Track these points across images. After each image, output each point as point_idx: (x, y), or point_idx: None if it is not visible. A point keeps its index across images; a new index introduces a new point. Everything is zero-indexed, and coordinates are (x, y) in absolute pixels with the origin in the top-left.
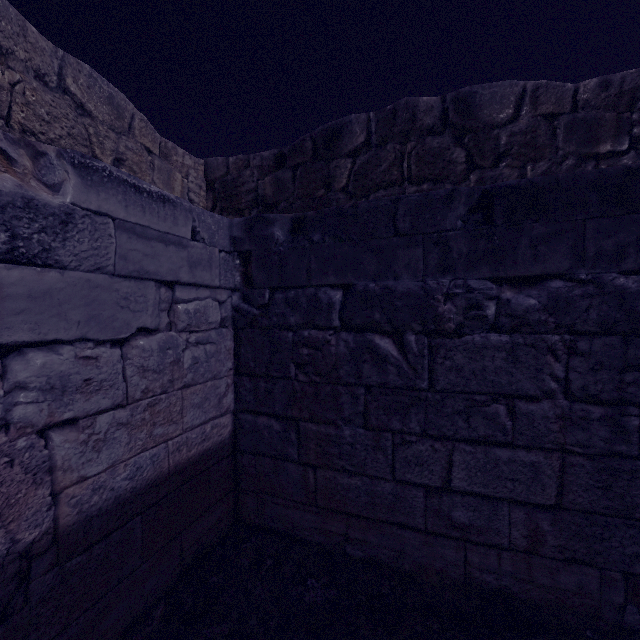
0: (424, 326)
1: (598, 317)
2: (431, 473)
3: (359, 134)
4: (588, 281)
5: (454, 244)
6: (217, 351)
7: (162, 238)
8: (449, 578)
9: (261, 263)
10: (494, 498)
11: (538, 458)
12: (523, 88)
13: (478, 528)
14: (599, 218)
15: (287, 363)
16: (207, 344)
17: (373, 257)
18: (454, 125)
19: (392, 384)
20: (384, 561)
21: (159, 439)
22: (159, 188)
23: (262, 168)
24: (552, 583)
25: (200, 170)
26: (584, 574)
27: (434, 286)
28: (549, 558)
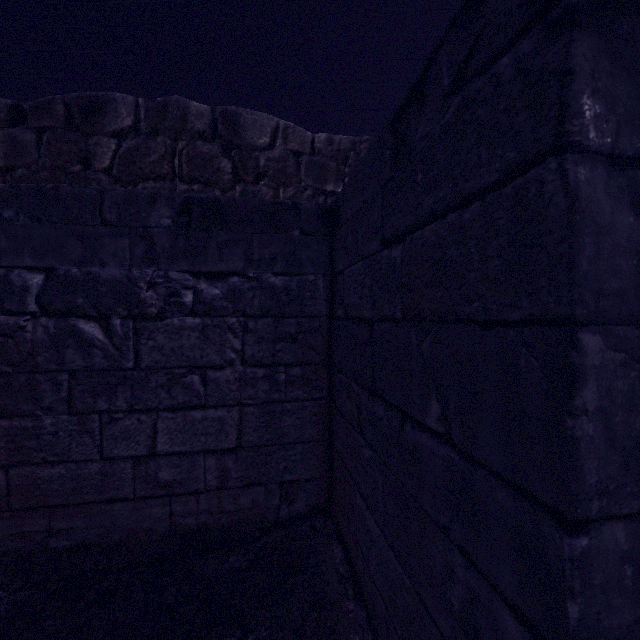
0: (130, 311)
1: (260, 304)
2: (139, 444)
3: (125, 116)
4: (255, 278)
5: (159, 240)
6: None
7: None
8: (158, 533)
9: None
10: (194, 453)
11: (225, 413)
12: (277, 124)
13: (181, 481)
14: (262, 234)
15: None
16: None
17: (79, 243)
18: (222, 137)
19: (99, 367)
20: (94, 541)
21: None
22: None
23: None
24: (237, 507)
25: None
26: (257, 492)
27: (139, 275)
28: (234, 488)
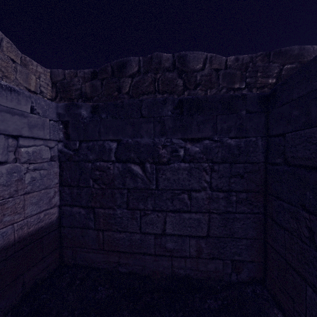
0: (154, 160)
1: (221, 156)
2: (157, 227)
3: (135, 67)
4: (218, 141)
5: (167, 122)
6: (48, 174)
7: (9, 111)
8: (165, 274)
9: (74, 127)
10: (183, 236)
11: (200, 216)
12: (206, 56)
13: (177, 250)
14: (222, 115)
15: (88, 179)
16: (41, 170)
17: (131, 127)
18: (178, 68)
19: (140, 187)
20: (137, 272)
21: (7, 223)
22: (20, 82)
23: (84, 78)
24: (206, 269)
25: (48, 75)
26: (217, 263)
27: (158, 141)
28: (205, 258)
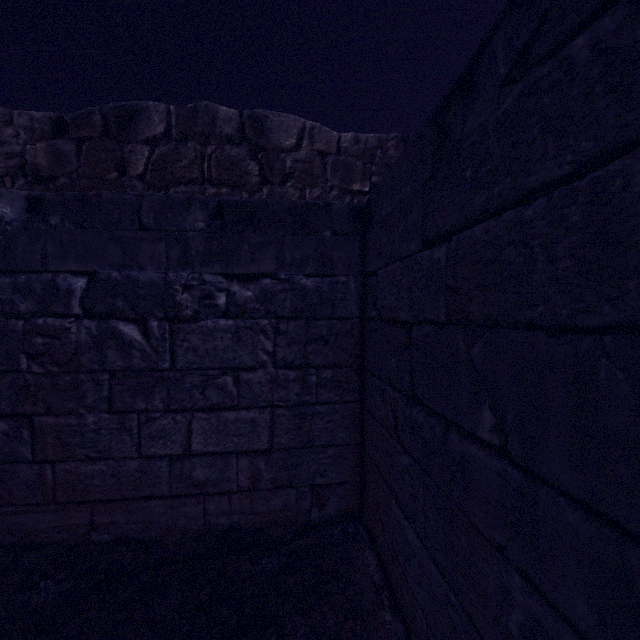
0: (166, 313)
1: (292, 306)
2: (175, 443)
3: (158, 123)
4: (287, 280)
5: (193, 243)
6: None
7: None
8: (192, 531)
9: None
10: (227, 453)
11: (257, 415)
12: (303, 125)
13: (214, 481)
14: (293, 235)
15: (17, 355)
16: None
17: (119, 247)
18: (250, 140)
19: (137, 367)
20: (133, 536)
21: None
22: None
23: (32, 130)
24: (268, 508)
25: None
26: (288, 495)
27: (174, 278)
28: (266, 490)
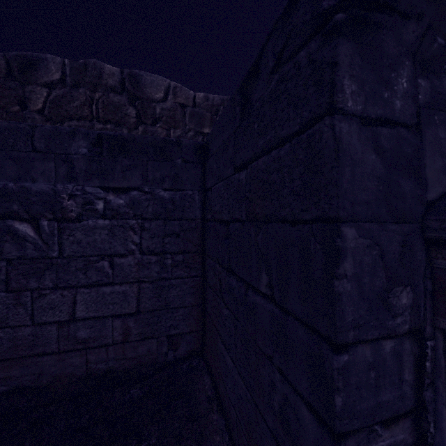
0: (55, 215)
1: (153, 211)
2: (62, 312)
3: (55, 72)
4: (149, 192)
5: (77, 163)
6: None
7: None
8: (77, 376)
9: None
10: (104, 317)
11: (127, 288)
12: (169, 84)
13: (95, 338)
14: (154, 161)
15: None
16: None
17: (14, 164)
18: (129, 91)
19: (31, 256)
20: (27, 385)
21: None
22: None
23: None
24: (136, 354)
25: None
26: (151, 343)
27: (62, 189)
28: (134, 341)
